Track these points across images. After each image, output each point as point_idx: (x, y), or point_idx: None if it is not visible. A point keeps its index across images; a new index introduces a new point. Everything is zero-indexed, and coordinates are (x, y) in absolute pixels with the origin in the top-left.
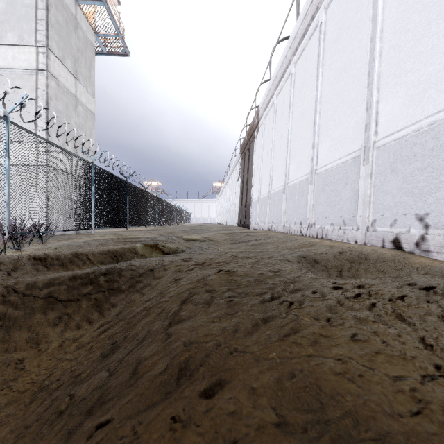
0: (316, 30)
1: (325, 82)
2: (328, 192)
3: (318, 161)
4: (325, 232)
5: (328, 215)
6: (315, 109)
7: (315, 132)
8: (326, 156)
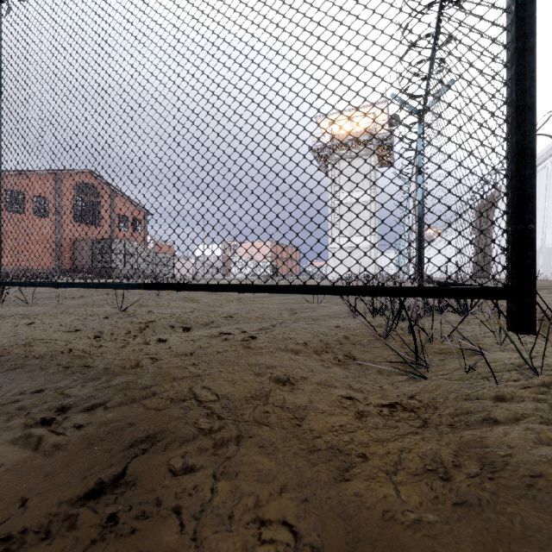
0: (546, 168)
1: (550, 201)
2: (549, 258)
3: (545, 241)
4: (547, 277)
5: (549, 269)
6: (544, 213)
7: (544, 225)
8: (549, 240)
